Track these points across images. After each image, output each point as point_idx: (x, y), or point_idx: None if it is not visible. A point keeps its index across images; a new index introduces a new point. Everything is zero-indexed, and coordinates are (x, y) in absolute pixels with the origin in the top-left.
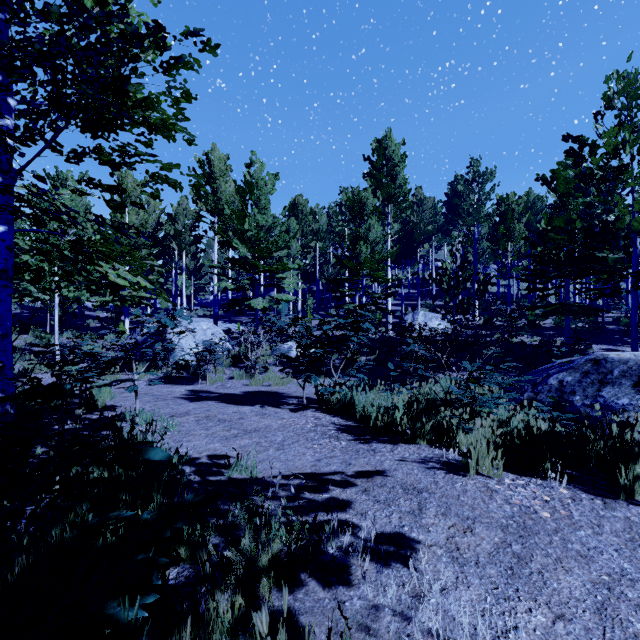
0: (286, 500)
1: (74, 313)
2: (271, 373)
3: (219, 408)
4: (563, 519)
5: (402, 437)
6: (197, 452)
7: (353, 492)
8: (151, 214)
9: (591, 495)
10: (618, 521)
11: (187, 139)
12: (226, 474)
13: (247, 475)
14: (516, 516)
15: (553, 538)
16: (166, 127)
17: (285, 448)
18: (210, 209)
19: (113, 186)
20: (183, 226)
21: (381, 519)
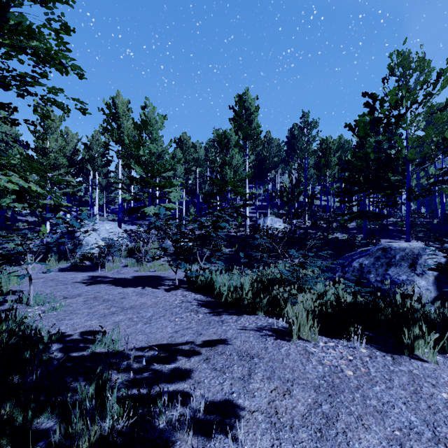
0: (136, 372)
1: (6, 217)
2: (157, 262)
3: (108, 290)
4: (363, 376)
5: (245, 310)
6: (73, 329)
7: (196, 361)
8: (69, 142)
9: (383, 352)
10: (404, 375)
11: (77, 73)
12: (89, 349)
13: (110, 349)
14: (327, 376)
15: (355, 395)
16: (50, 56)
17: (152, 322)
18: (115, 140)
19: (4, 104)
20: (96, 153)
21: (214, 387)
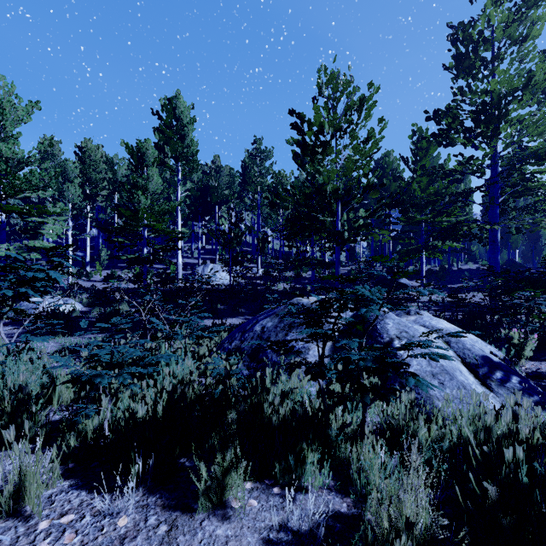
0: None
1: None
2: None
3: None
4: None
5: None
6: None
7: None
8: None
9: (166, 514)
10: None
11: None
12: None
13: None
14: None
15: None
16: None
17: None
18: None
19: None
20: None
21: None
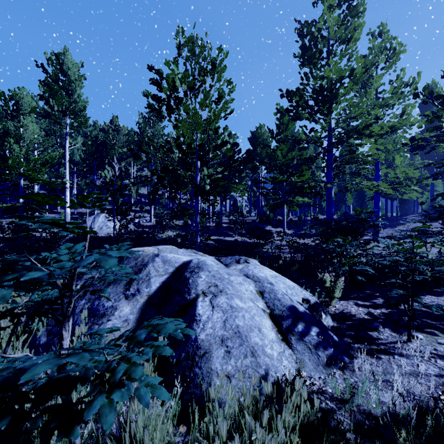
0: None
1: None
2: None
3: None
4: None
5: None
6: None
7: None
8: None
9: None
10: None
11: None
12: None
13: None
14: None
15: None
16: None
17: None
18: None
19: None
20: None
21: None
